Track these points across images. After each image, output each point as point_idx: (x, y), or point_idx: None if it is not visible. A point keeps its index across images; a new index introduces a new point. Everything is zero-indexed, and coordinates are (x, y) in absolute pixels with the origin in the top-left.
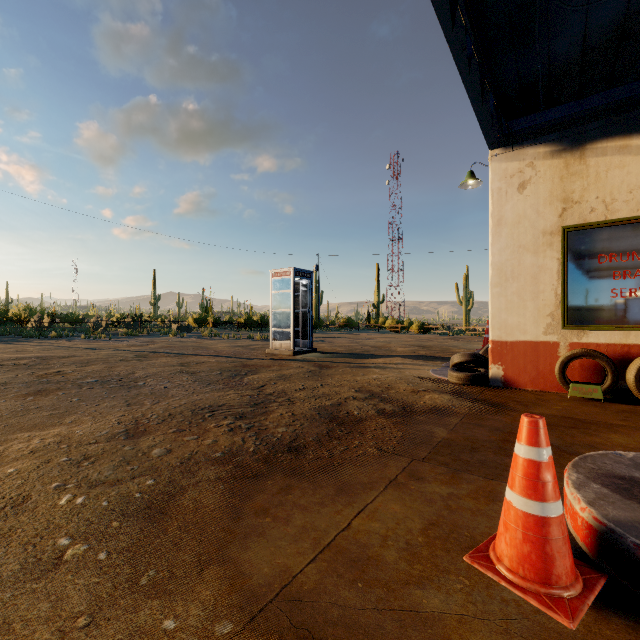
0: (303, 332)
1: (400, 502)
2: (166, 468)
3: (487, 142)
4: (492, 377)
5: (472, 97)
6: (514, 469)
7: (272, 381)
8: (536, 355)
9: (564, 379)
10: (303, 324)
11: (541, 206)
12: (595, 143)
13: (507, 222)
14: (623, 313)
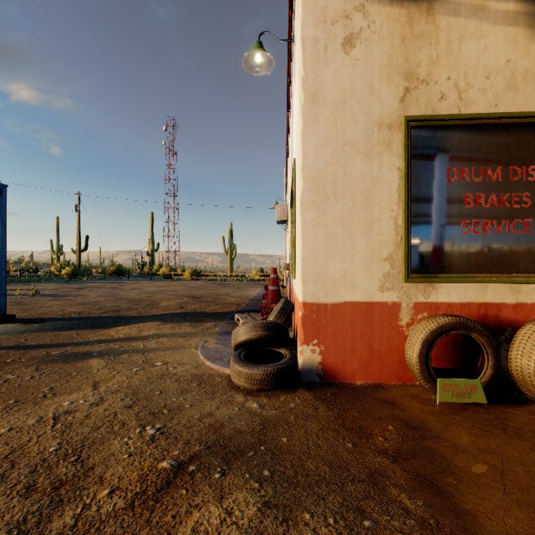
0: None
1: None
2: None
3: None
4: (304, 367)
5: None
6: None
7: None
8: (369, 325)
9: (428, 371)
10: None
11: (376, 80)
12: None
13: (327, 99)
14: (476, 257)
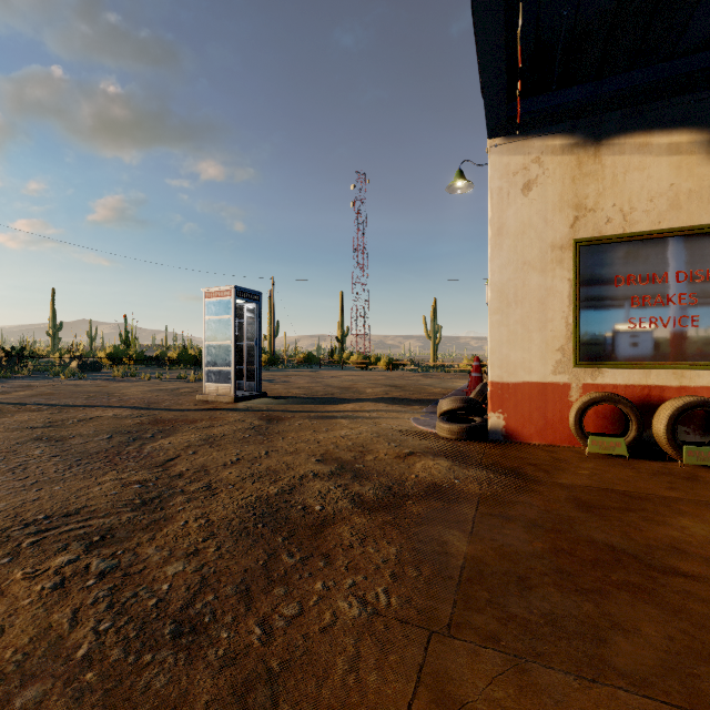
0: (249, 371)
1: None
2: None
3: (487, 125)
4: (491, 429)
5: (481, 42)
6: None
7: (190, 448)
8: (544, 400)
9: (581, 431)
10: (249, 361)
11: (550, 213)
12: (612, 138)
13: (509, 231)
14: (642, 347)
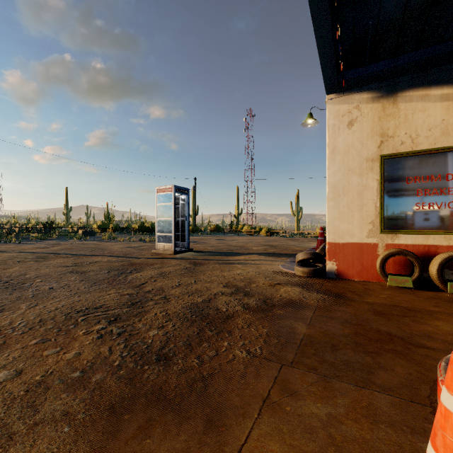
0: (182, 236)
1: (278, 436)
2: (3, 402)
3: (325, 87)
4: (328, 271)
5: (319, 43)
6: (448, 433)
7: (152, 278)
8: (361, 253)
9: (384, 272)
10: (182, 230)
11: (365, 139)
12: (404, 92)
13: (339, 151)
14: (424, 221)
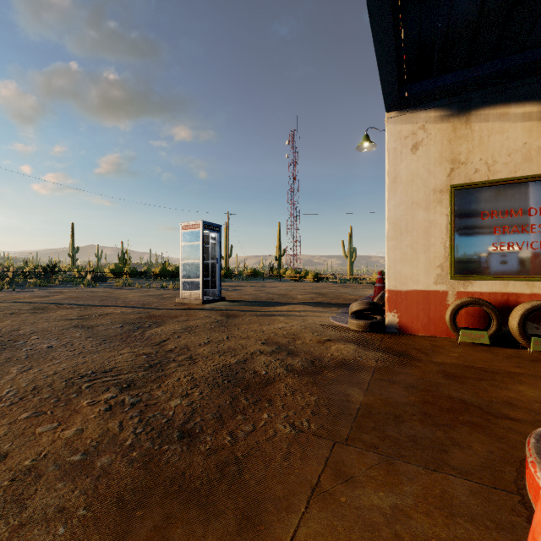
0: (212, 282)
1: (331, 536)
2: None
3: (385, 103)
4: (388, 324)
5: (378, 49)
6: None
7: (176, 334)
8: (427, 303)
9: (455, 326)
10: (212, 274)
11: (432, 166)
12: (479, 110)
13: (402, 180)
14: (502, 265)
